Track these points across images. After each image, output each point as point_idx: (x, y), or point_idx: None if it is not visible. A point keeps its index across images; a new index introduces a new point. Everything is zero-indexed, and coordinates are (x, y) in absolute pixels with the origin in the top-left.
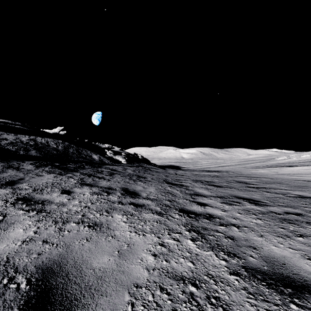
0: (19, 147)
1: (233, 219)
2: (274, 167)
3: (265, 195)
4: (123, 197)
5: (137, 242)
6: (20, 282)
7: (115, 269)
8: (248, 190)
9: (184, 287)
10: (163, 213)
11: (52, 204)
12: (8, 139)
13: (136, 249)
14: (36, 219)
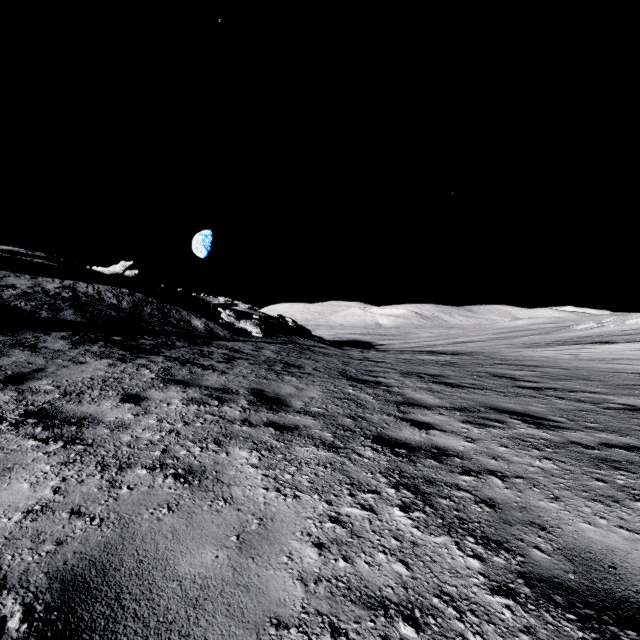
0: (39, 304)
1: (491, 460)
2: (570, 345)
3: (556, 404)
4: (253, 409)
5: (280, 514)
6: (7, 614)
7: (229, 580)
8: (519, 393)
9: (388, 628)
10: (337, 446)
11: (100, 425)
12: (18, 287)
13: (279, 531)
14: (60, 461)
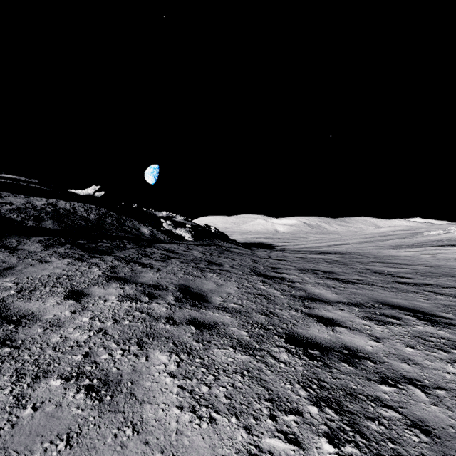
0: (27, 216)
1: (403, 364)
2: (426, 247)
3: (437, 300)
4: (178, 305)
5: (193, 451)
6: None
7: None
8: (401, 289)
9: None
10: (253, 347)
11: (36, 323)
12: (14, 204)
13: None
14: None
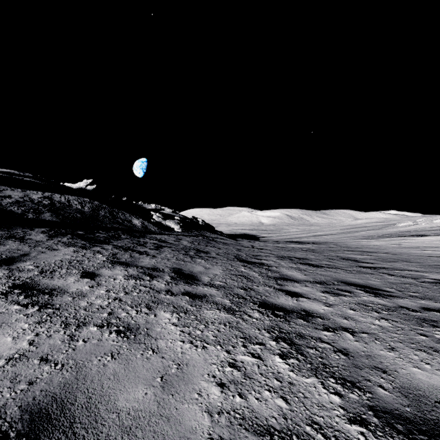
0: (27, 209)
1: (344, 320)
2: (394, 237)
3: (387, 279)
4: (174, 282)
5: (193, 361)
6: None
7: (154, 412)
8: (361, 271)
9: None
10: (234, 309)
11: (65, 294)
12: (12, 197)
13: (192, 373)
14: (36, 320)
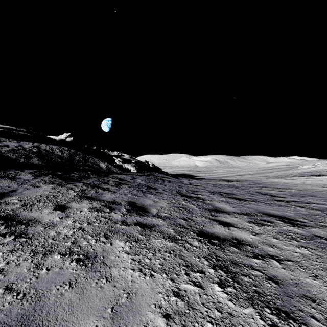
0: (20, 155)
1: (269, 248)
2: (299, 177)
3: (299, 211)
4: (129, 214)
5: (141, 290)
6: None
7: None
8: (277, 204)
9: None
10: (177, 238)
11: (39, 225)
12: (10, 146)
13: (140, 303)
14: (9, 249)
